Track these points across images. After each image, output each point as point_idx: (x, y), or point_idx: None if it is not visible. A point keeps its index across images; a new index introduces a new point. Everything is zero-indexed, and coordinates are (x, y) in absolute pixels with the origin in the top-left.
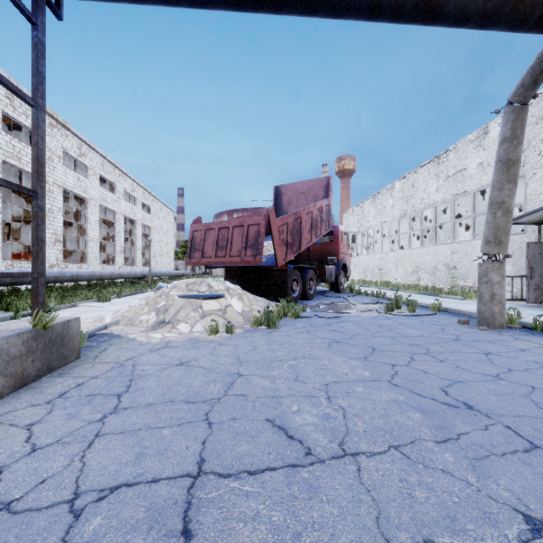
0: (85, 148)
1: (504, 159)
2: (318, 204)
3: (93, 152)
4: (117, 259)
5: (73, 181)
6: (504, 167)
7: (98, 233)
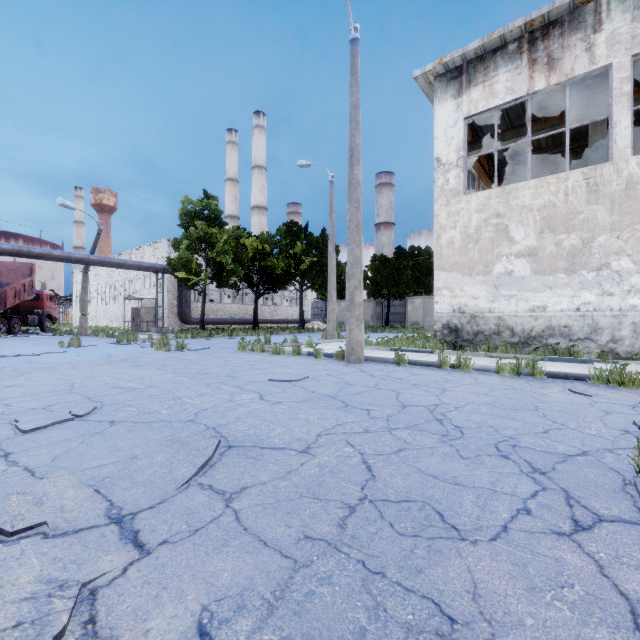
0: None
1: (83, 286)
2: (22, 282)
3: None
4: None
5: None
6: (83, 289)
7: None
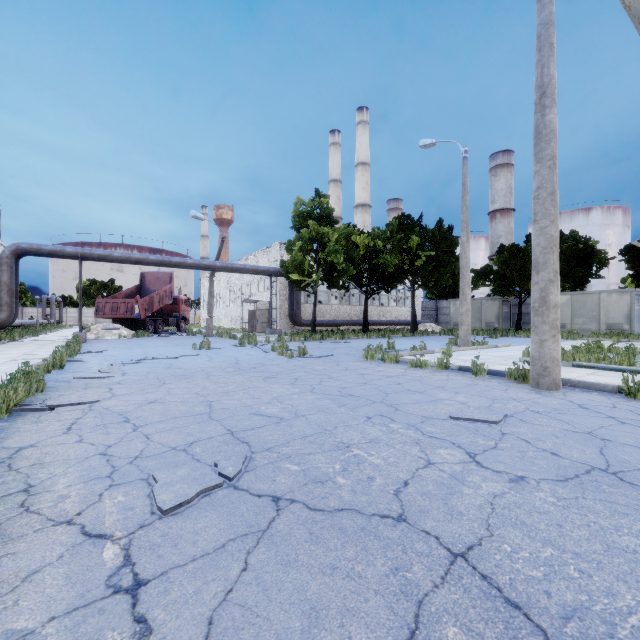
0: None
1: (209, 291)
2: (164, 288)
3: None
4: None
5: None
6: (209, 293)
7: None
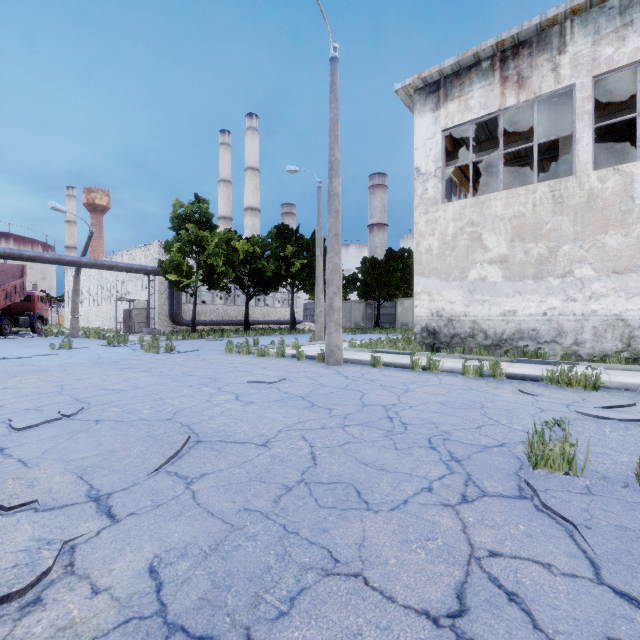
0: None
1: (74, 288)
2: (13, 283)
3: None
4: None
5: None
6: (74, 291)
7: None
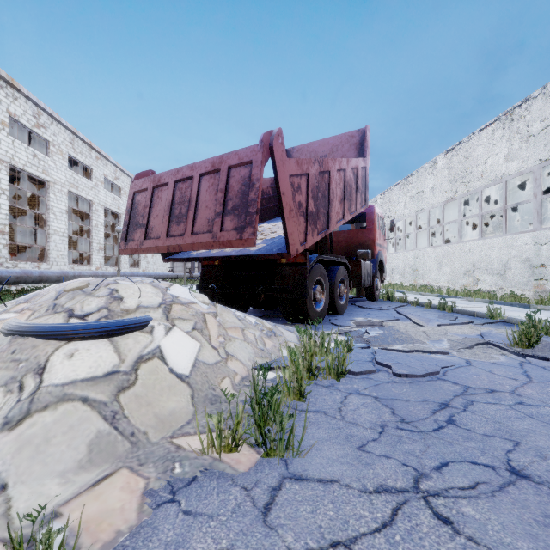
0: (45, 117)
1: None
2: (353, 160)
3: (58, 125)
4: (94, 258)
5: (26, 157)
6: None
7: (66, 226)
